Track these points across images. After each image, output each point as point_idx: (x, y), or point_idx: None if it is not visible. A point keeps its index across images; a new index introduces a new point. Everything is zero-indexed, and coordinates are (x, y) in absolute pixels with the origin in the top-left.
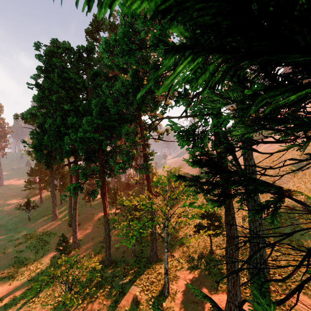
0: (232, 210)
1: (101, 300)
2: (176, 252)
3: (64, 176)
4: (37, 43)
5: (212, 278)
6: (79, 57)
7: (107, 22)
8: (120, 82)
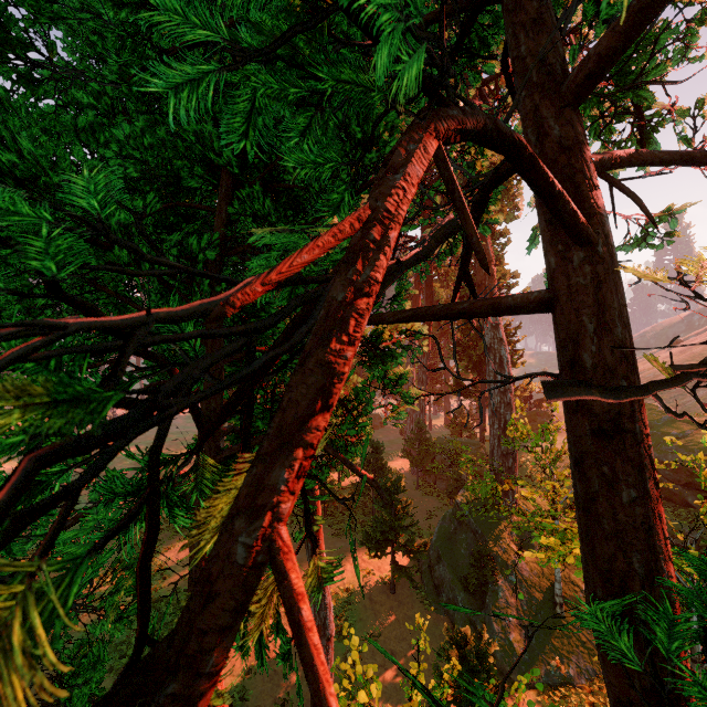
0: None
1: None
2: None
3: None
4: None
5: None
6: None
7: None
8: None
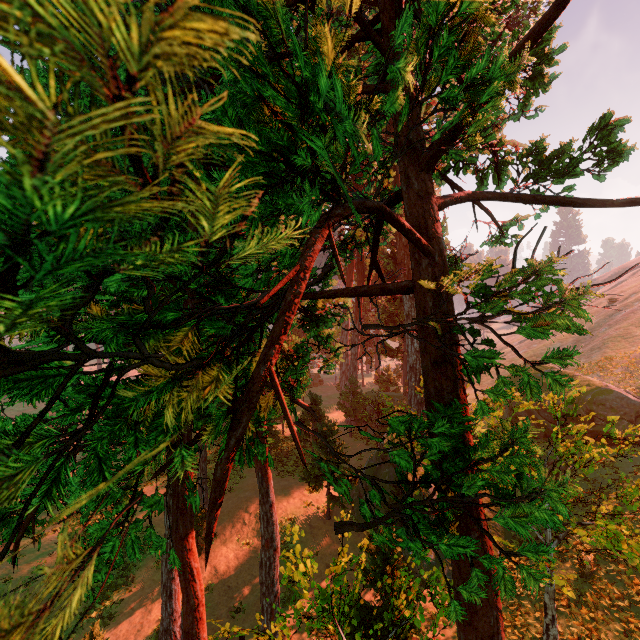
0: None
1: None
2: None
3: None
4: None
5: None
6: None
7: None
8: None
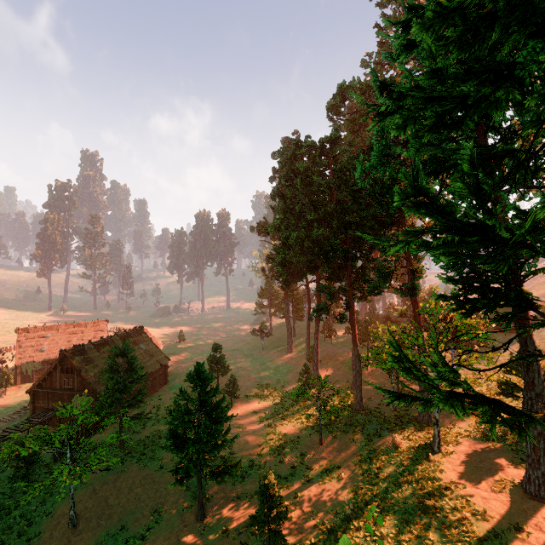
0: (530, 345)
1: (352, 435)
2: (463, 421)
3: (298, 299)
4: (280, 150)
5: (516, 455)
6: (322, 150)
7: (355, 83)
8: (375, 179)
